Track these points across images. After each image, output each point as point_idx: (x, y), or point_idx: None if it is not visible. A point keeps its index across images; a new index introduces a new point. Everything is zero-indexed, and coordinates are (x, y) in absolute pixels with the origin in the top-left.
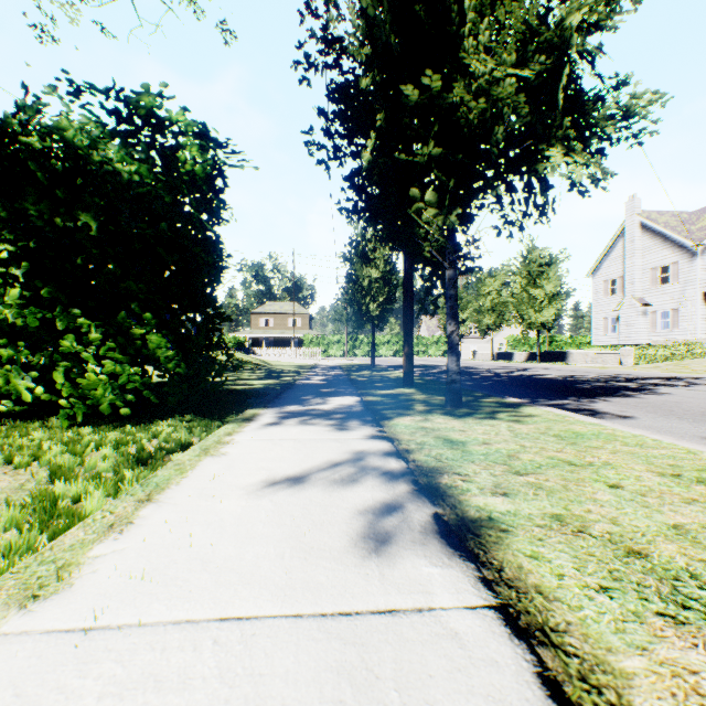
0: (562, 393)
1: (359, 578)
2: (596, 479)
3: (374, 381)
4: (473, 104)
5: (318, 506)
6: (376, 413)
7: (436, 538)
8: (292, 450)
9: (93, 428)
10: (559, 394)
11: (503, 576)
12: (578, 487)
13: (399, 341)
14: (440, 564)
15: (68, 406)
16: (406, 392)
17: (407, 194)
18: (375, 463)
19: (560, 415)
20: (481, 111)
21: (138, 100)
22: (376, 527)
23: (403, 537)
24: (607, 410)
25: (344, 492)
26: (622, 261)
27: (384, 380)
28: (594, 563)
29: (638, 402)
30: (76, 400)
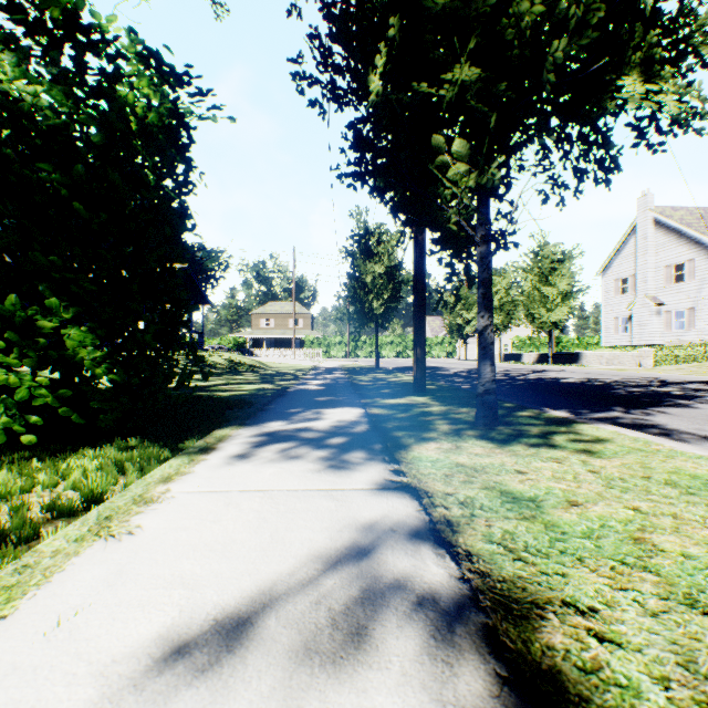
0: (601, 401)
1: None
2: None
3: (379, 386)
4: (526, 2)
5: None
6: (387, 435)
7: None
8: (253, 521)
9: None
10: (599, 403)
11: None
12: None
13: (403, 342)
14: None
15: None
16: (419, 401)
17: (427, 145)
18: (398, 564)
19: (640, 439)
20: (534, 19)
21: None
22: None
23: None
24: (678, 428)
25: (335, 695)
26: (634, 259)
27: (390, 384)
28: None
29: (704, 414)
30: None
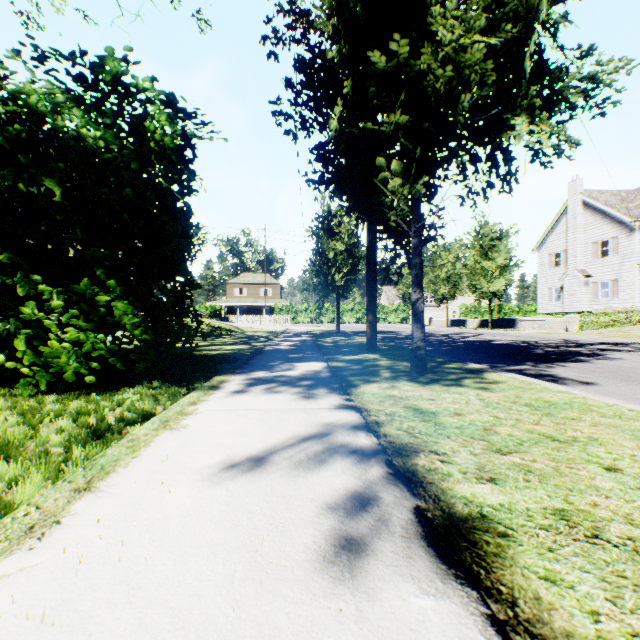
0: (518, 358)
1: (329, 618)
2: (587, 459)
3: (339, 346)
4: (440, 71)
5: (280, 498)
6: (343, 379)
7: (422, 547)
8: (257, 422)
9: (58, 396)
10: (516, 359)
11: (519, 615)
12: (571, 469)
13: (362, 309)
14: (433, 591)
15: (31, 374)
16: (371, 357)
17: (373, 164)
18: (344, 439)
19: (526, 382)
20: (448, 79)
21: (102, 65)
22: (349, 529)
23: (381, 545)
24: (566, 376)
25: (311, 477)
26: (566, 236)
27: (349, 345)
28: (630, 590)
29: (593, 367)
30: (39, 368)
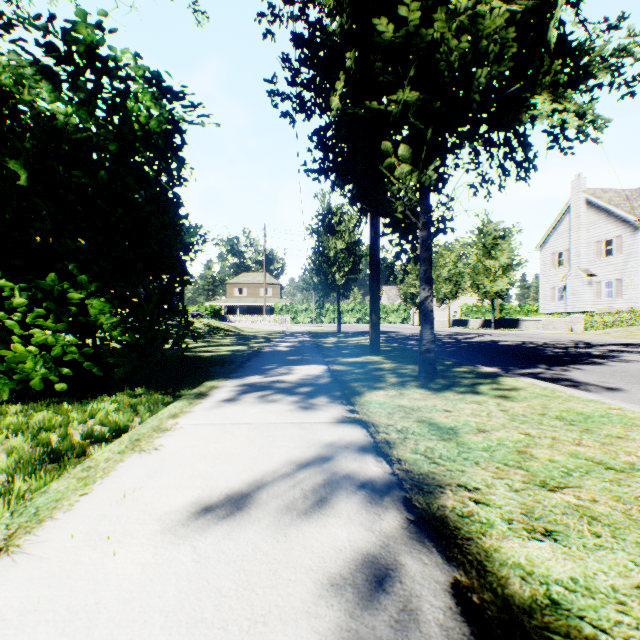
0: (529, 360)
1: None
2: None
3: (340, 347)
4: (455, 41)
5: (264, 565)
6: (345, 385)
7: None
8: (244, 442)
9: (25, 405)
10: (527, 361)
11: None
12: None
13: (362, 309)
14: None
15: None
16: (374, 360)
17: (378, 149)
18: (349, 466)
19: (548, 388)
20: (462, 52)
21: (74, 32)
22: (361, 630)
23: None
24: (587, 381)
25: (307, 528)
26: (569, 235)
27: (350, 346)
28: None
29: (612, 370)
30: (0, 375)
